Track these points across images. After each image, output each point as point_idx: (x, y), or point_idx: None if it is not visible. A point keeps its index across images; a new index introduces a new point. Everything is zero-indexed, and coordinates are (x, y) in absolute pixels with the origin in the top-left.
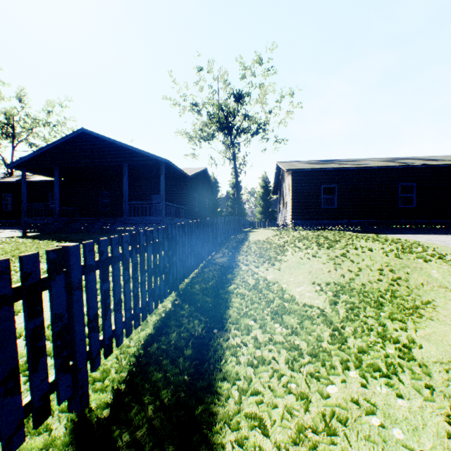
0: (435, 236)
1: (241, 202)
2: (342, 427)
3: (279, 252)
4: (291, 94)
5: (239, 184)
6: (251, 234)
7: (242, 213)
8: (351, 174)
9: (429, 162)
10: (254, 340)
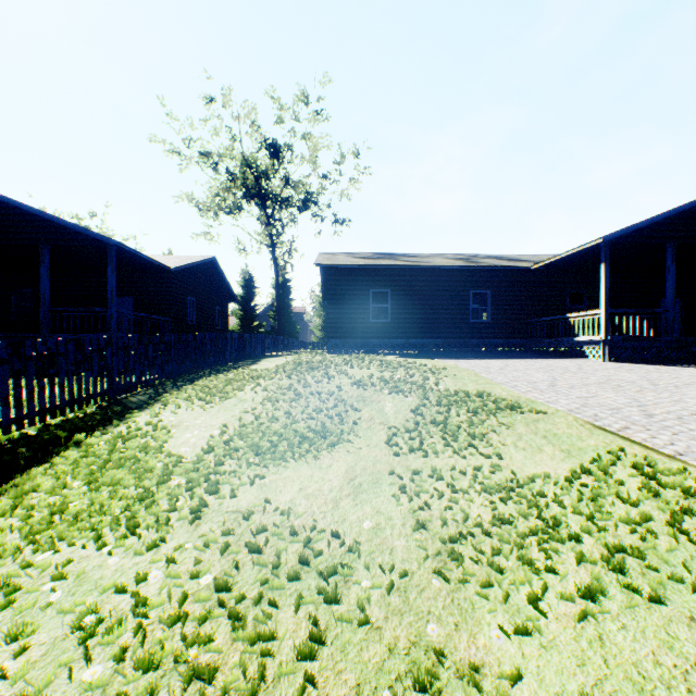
0: (491, 361)
1: (291, 312)
2: (2, 598)
3: (242, 385)
4: (356, 153)
5: (287, 285)
6: (265, 360)
7: (292, 329)
8: (409, 275)
9: (506, 263)
10: (11, 505)
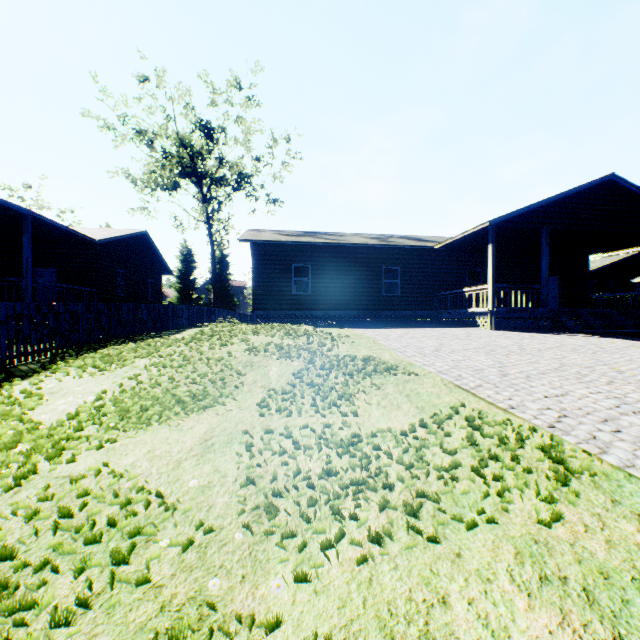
0: (395, 330)
1: (229, 285)
2: None
3: (145, 353)
4: (288, 138)
5: (225, 260)
6: (190, 330)
7: (230, 302)
8: (328, 252)
9: (414, 243)
10: None
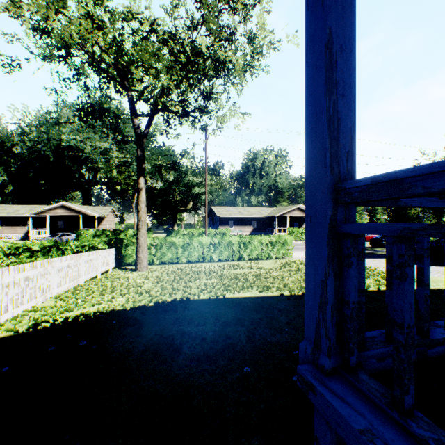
0: None
1: None
2: None
3: None
4: None
5: None
6: None
7: None
8: None
9: None
10: None
